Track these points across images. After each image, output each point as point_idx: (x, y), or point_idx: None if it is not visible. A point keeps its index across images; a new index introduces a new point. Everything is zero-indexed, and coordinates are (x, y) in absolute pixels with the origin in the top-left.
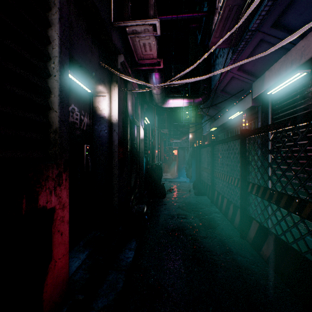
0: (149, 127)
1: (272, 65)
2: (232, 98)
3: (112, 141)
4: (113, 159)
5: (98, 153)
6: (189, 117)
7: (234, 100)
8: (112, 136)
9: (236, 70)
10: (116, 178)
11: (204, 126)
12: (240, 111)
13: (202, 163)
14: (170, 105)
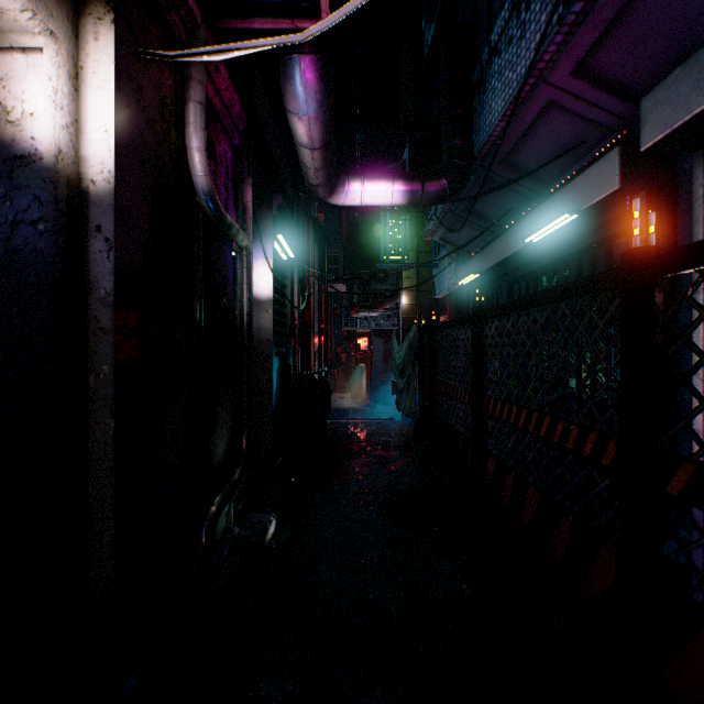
0: (293, 269)
1: (702, 41)
2: (531, 186)
3: (85, 278)
4: (92, 366)
5: (2, 335)
6: (402, 249)
7: (537, 190)
8: (88, 255)
9: (567, 73)
10: (107, 456)
11: (440, 277)
12: (570, 211)
13: (437, 370)
14: (355, 197)
